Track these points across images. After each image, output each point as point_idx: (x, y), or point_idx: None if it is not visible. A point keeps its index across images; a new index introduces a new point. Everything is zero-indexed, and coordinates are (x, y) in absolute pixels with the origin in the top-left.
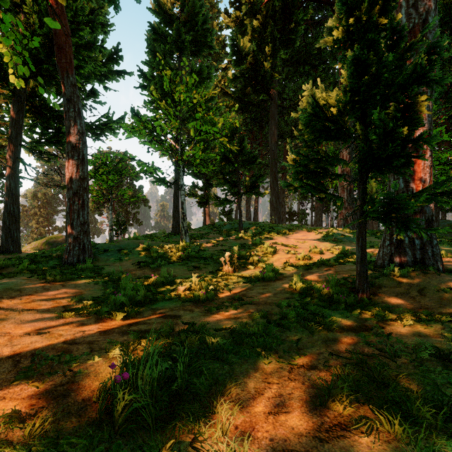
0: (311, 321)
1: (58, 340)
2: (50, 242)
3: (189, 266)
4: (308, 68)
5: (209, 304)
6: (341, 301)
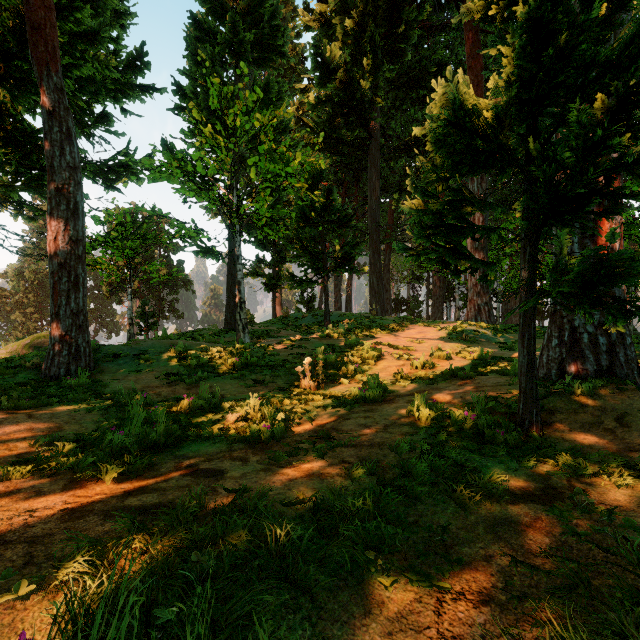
0: (457, 482)
1: None
2: (37, 344)
3: (248, 380)
4: (423, 93)
5: (276, 447)
6: (498, 439)
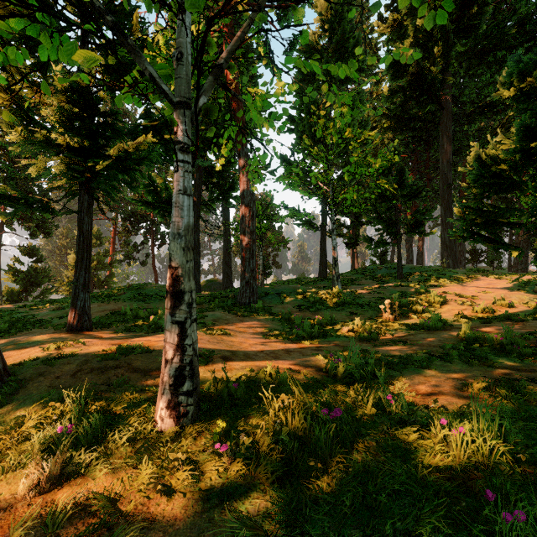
0: (472, 359)
1: (278, 349)
2: (209, 285)
3: (346, 312)
4: (501, 54)
5: (374, 343)
6: (514, 350)
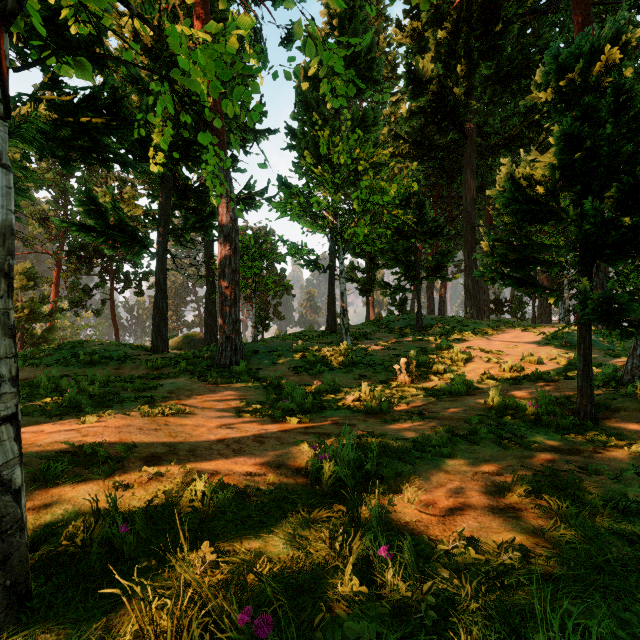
0: (505, 438)
1: (249, 434)
2: (187, 341)
3: (354, 374)
4: (526, 83)
5: (384, 416)
6: (552, 422)
